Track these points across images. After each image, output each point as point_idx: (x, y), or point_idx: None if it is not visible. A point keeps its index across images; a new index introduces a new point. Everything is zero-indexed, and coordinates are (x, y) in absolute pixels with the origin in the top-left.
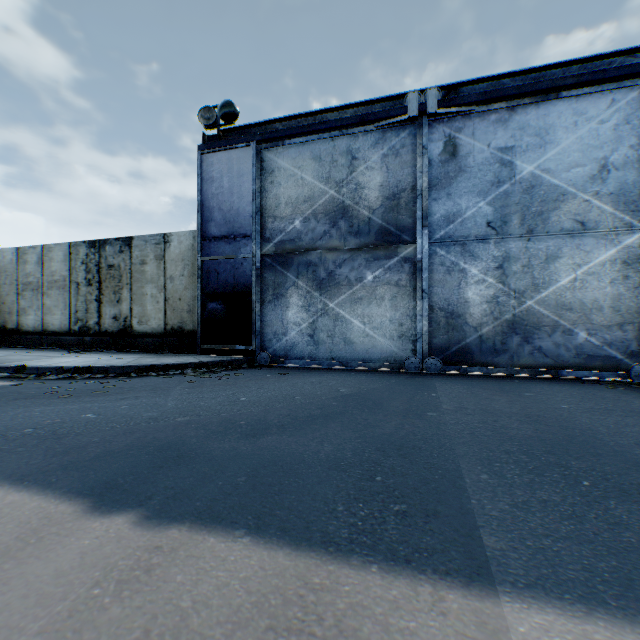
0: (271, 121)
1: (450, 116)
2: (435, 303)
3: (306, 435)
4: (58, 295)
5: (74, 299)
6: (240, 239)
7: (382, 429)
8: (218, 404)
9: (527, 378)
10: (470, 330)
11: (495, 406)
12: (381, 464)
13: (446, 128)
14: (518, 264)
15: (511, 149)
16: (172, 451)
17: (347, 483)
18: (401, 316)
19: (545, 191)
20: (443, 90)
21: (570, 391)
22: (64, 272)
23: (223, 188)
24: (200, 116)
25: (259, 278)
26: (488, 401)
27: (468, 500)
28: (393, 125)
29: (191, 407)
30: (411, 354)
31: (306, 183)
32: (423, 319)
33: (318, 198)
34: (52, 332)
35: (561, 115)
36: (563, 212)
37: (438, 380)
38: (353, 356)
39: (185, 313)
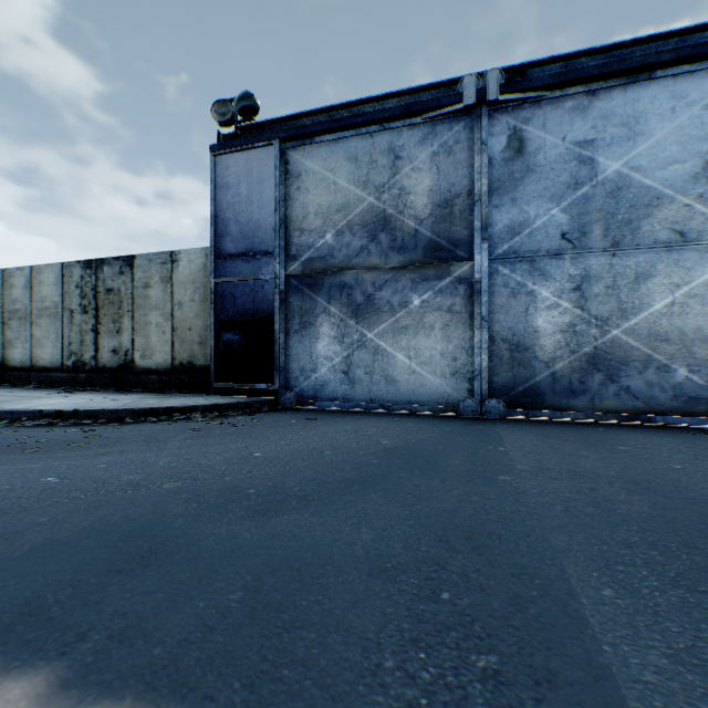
0: (298, 115)
1: (515, 104)
2: (497, 333)
3: (336, 512)
4: (49, 324)
5: (67, 329)
6: (260, 257)
7: (441, 502)
8: (224, 462)
9: (613, 425)
10: (540, 366)
11: (585, 466)
12: (446, 566)
13: (510, 119)
14: (600, 285)
15: (591, 143)
16: (144, 540)
17: (398, 605)
18: (455, 349)
19: (634, 194)
20: (506, 73)
21: (674, 444)
22: (56, 297)
23: (240, 196)
24: (214, 111)
25: (283, 303)
26: (574, 458)
27: (596, 645)
28: (445, 117)
29: (188, 467)
30: (467, 395)
31: (339, 189)
32: (482, 352)
33: (354, 206)
34: (42, 368)
35: (654, 100)
36: (657, 220)
37: (503, 428)
38: (396, 397)
39: (196, 345)
